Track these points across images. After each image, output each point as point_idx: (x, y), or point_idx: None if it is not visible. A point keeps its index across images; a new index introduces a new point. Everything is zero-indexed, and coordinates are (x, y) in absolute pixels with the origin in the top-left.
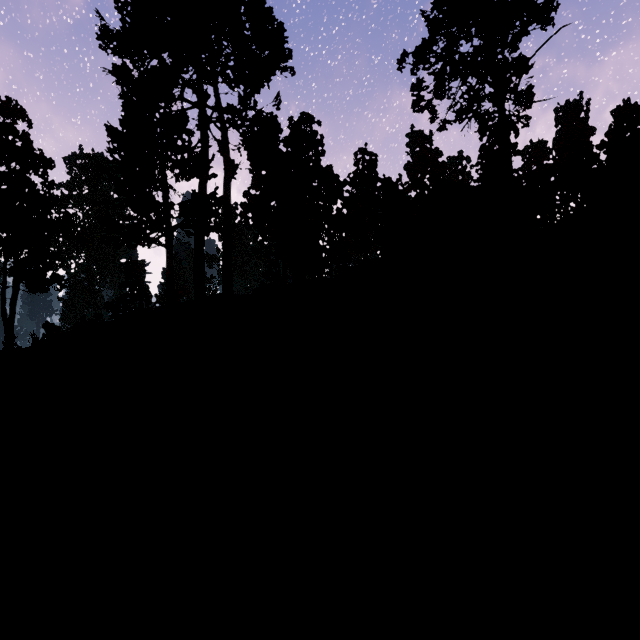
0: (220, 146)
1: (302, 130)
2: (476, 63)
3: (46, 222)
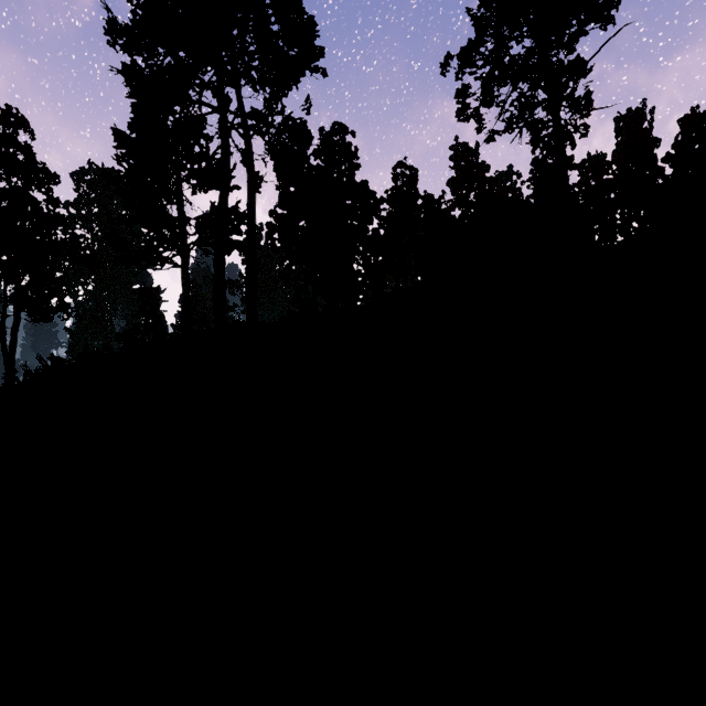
0: (243, 156)
1: (334, 141)
2: (528, 67)
3: (50, 244)
